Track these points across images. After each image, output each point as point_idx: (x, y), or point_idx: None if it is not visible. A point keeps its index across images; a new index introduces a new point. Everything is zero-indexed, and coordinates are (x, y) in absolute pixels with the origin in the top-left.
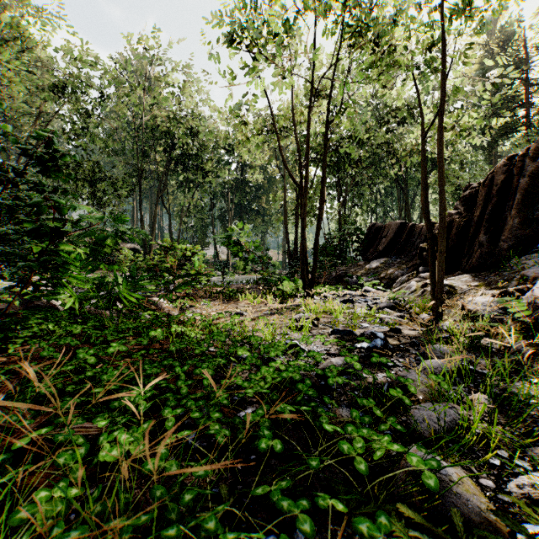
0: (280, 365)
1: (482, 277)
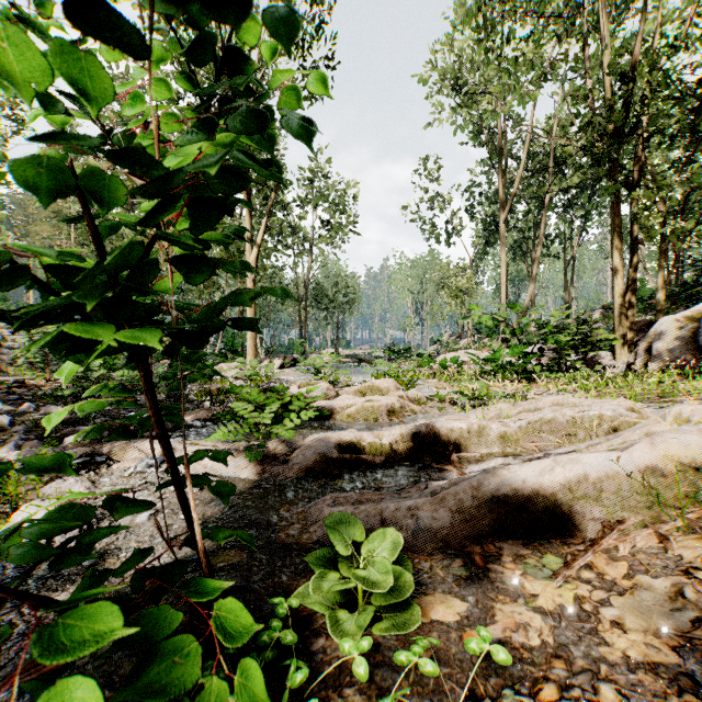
0: None
1: None
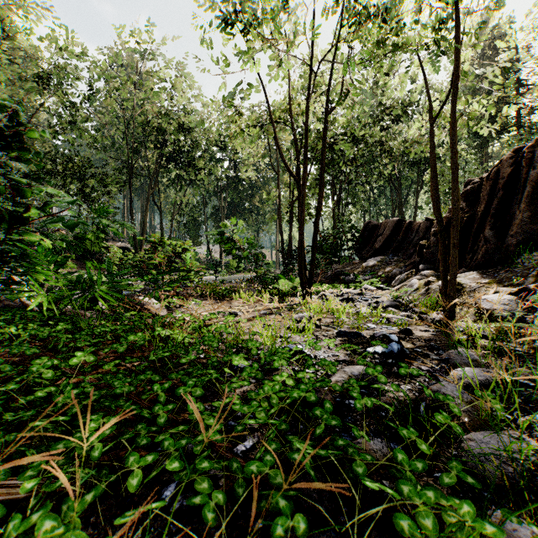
0: (286, 380)
1: (491, 274)
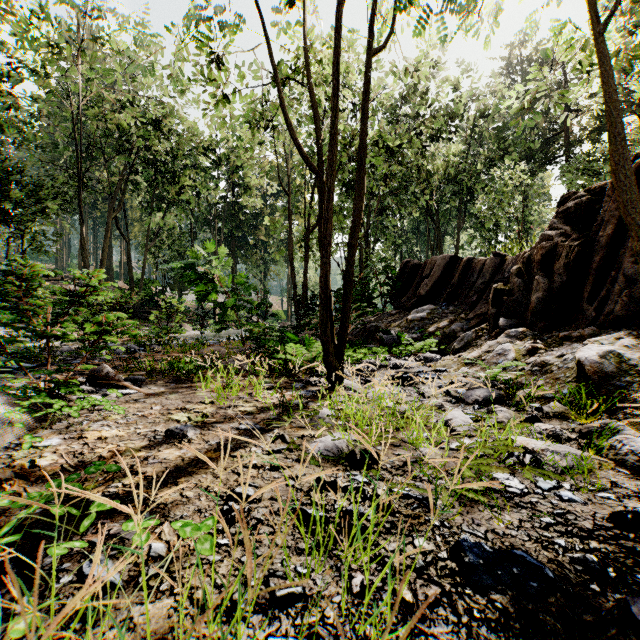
0: None
1: None
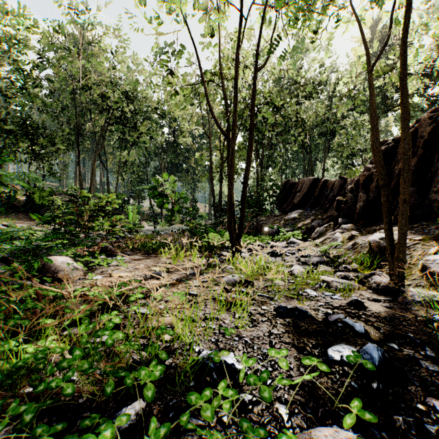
0: None
1: (419, 230)
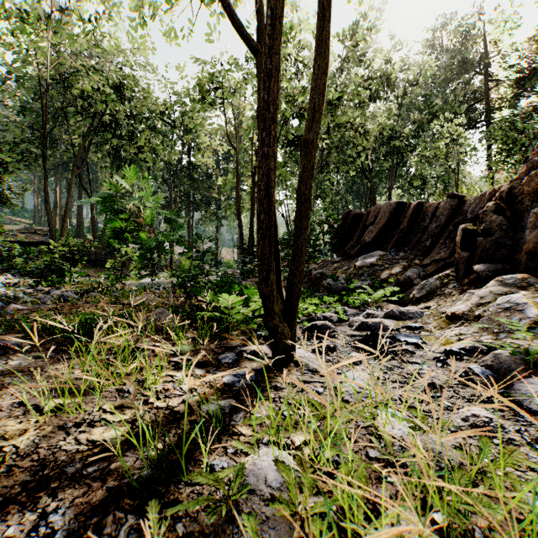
0: None
1: None
